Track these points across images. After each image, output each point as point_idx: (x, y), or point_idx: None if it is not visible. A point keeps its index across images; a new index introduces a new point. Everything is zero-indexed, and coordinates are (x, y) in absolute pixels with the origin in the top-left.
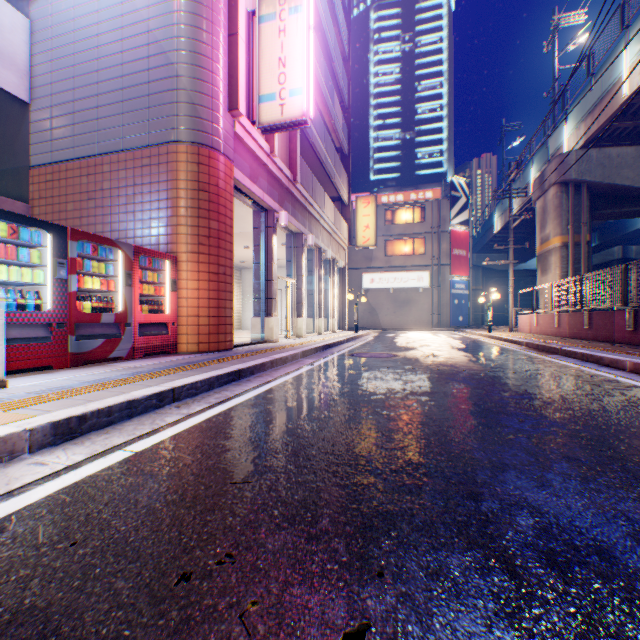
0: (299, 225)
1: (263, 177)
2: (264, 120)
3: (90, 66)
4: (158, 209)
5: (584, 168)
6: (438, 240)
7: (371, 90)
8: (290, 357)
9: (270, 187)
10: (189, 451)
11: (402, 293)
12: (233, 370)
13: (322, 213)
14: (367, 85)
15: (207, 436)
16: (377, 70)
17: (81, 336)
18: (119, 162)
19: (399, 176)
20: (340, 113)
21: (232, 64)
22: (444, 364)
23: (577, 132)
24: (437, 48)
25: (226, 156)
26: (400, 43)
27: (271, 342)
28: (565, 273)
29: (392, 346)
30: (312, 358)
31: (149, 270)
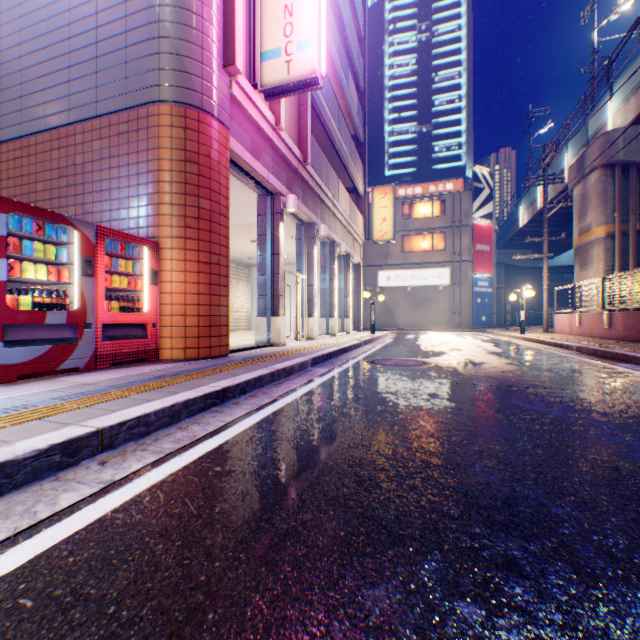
0: (310, 213)
1: (267, 154)
2: (267, 81)
3: (61, 19)
4: (137, 185)
5: (634, 147)
6: (459, 235)
7: (386, 83)
8: (297, 366)
9: (276, 167)
10: (22, 639)
11: (420, 291)
12: (213, 390)
13: (336, 202)
14: (382, 78)
15: (102, 563)
16: (392, 62)
17: (13, 342)
18: (93, 131)
19: (415, 171)
20: (355, 96)
21: (227, 10)
22: (494, 377)
23: (625, 107)
24: (455, 37)
25: (220, 122)
26: (416, 33)
27: (277, 345)
28: (610, 267)
29: (417, 350)
30: (324, 366)
31: (123, 258)
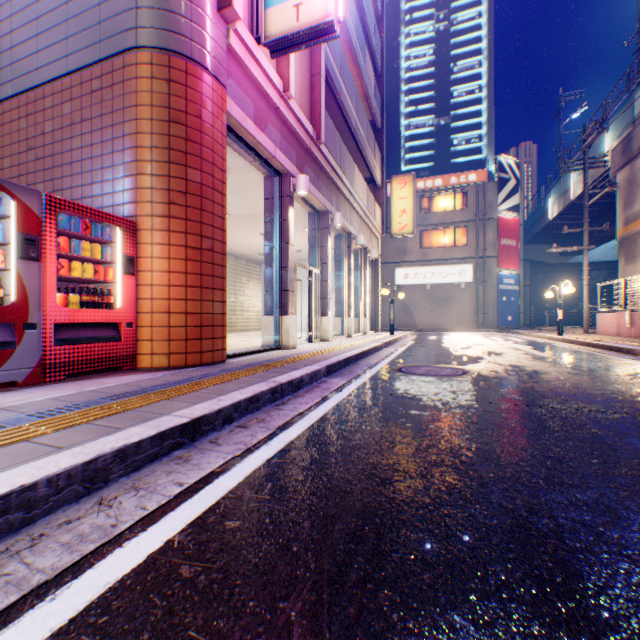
0: (324, 200)
1: (274, 126)
2: (272, 32)
3: None
4: (111, 153)
5: None
6: (483, 229)
7: (402, 75)
8: (307, 377)
9: (284, 142)
10: None
11: (440, 289)
12: (175, 424)
13: (352, 190)
14: (397, 70)
15: None
16: (408, 53)
17: None
18: (63, 91)
19: (432, 165)
20: (372, 77)
21: None
22: (569, 394)
23: None
24: (475, 24)
25: (214, 76)
26: (434, 22)
27: (286, 348)
28: None
29: (447, 354)
30: (341, 376)
31: (91, 242)
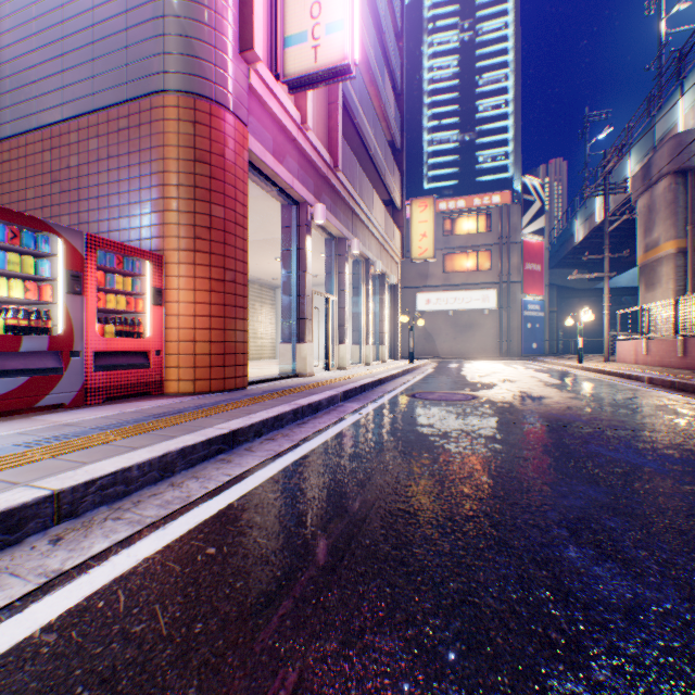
0: (341, 227)
1: (292, 157)
2: (291, 70)
3: None
4: (139, 189)
5: None
6: (507, 253)
7: (425, 87)
8: (325, 401)
9: (302, 172)
10: None
11: (463, 316)
12: (219, 434)
13: (370, 215)
14: (420, 82)
15: None
16: (431, 64)
17: None
18: (89, 128)
19: (457, 183)
20: (391, 97)
21: None
22: (560, 414)
23: None
24: (501, 35)
25: (236, 116)
26: (458, 32)
27: (304, 376)
28: (682, 287)
29: (463, 381)
30: (357, 401)
31: (122, 275)
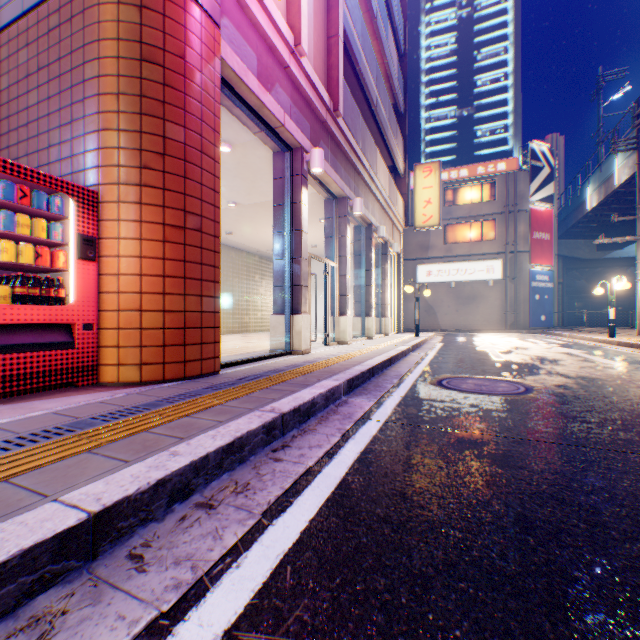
0: (342, 184)
1: (283, 88)
2: None
3: None
4: (70, 106)
5: None
6: (514, 221)
7: (422, 66)
8: (321, 399)
9: (296, 109)
10: None
11: (466, 287)
12: (39, 539)
13: (373, 175)
14: (417, 61)
15: None
16: (429, 43)
17: None
18: (19, 36)
19: (454, 158)
20: (394, 55)
21: None
22: None
23: None
24: (500, 9)
25: (203, 8)
26: (456, 9)
27: (298, 353)
28: None
29: (489, 360)
30: (367, 394)
31: (37, 217)
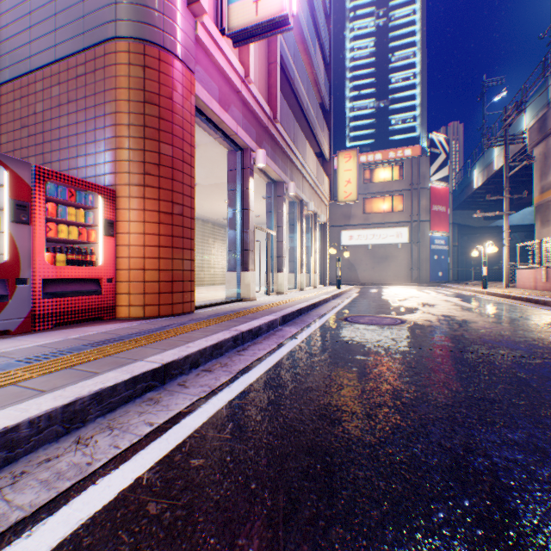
0: (279, 172)
1: (236, 107)
2: (234, 24)
3: None
4: (94, 130)
5: None
6: (417, 196)
7: (347, 64)
8: (265, 326)
9: (245, 121)
10: None
11: (380, 249)
12: (147, 369)
13: (304, 163)
14: (343, 60)
15: None
16: (352, 45)
17: None
18: (52, 76)
19: (373, 142)
20: (321, 66)
21: None
22: (495, 341)
23: None
24: (410, 20)
25: (184, 63)
26: (374, 19)
27: (247, 300)
28: None
29: (387, 305)
30: (295, 325)
31: (76, 207)
